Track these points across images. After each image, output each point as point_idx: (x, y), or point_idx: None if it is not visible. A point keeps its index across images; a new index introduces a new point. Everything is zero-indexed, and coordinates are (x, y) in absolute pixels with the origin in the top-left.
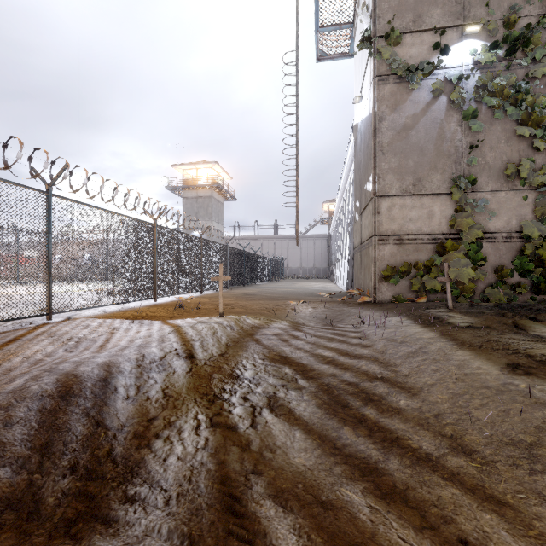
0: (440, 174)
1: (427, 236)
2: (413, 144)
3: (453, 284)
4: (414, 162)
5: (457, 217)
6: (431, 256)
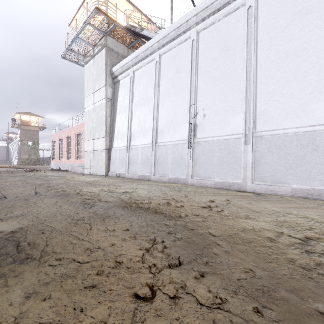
0: (28, 153)
1: (26, 158)
2: (25, 150)
3: (29, 163)
4: (25, 152)
5: (29, 157)
6: (27, 160)
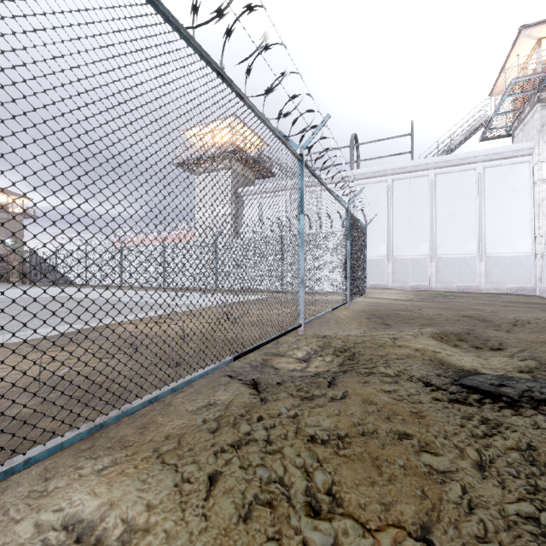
0: None
1: None
2: None
3: None
4: None
5: None
6: None
